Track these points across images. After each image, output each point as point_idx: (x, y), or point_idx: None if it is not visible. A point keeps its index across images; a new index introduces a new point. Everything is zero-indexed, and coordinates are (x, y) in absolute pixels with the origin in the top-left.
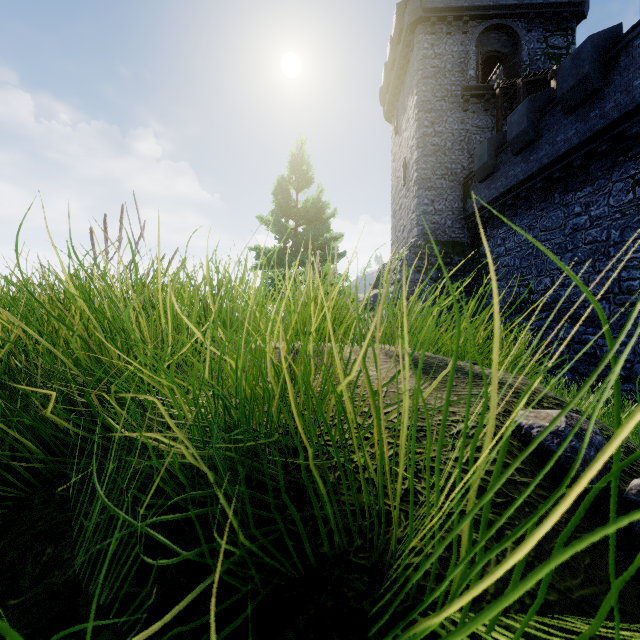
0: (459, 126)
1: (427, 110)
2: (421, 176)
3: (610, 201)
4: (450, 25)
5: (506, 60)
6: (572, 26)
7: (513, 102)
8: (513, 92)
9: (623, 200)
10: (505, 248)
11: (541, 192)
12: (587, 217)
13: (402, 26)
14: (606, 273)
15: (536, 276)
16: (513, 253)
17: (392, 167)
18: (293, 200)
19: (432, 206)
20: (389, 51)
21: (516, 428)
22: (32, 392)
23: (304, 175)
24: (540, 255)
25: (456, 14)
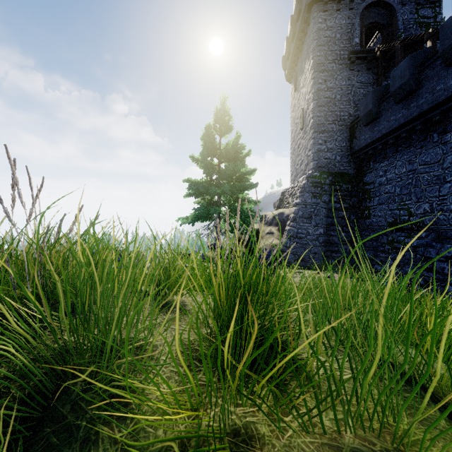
0: (346, 82)
1: (321, 70)
2: (316, 122)
3: None
4: (339, 3)
5: (384, 29)
6: None
7: (391, 61)
8: (391, 53)
9: None
10: (386, 178)
11: (420, 133)
12: None
13: (301, 7)
14: None
15: (415, 202)
16: (394, 182)
17: (292, 116)
18: (217, 143)
19: (325, 145)
20: (290, 27)
21: None
22: None
23: (225, 123)
24: (419, 185)
25: None
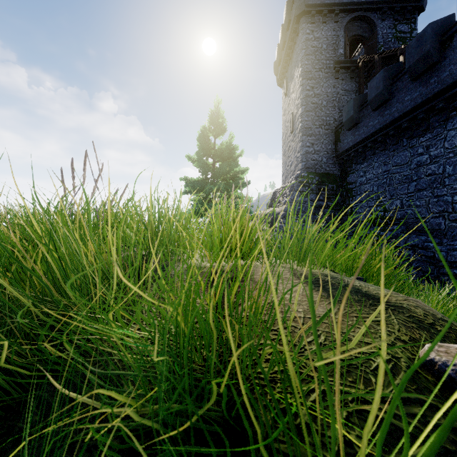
0: (332, 90)
1: (309, 78)
2: (304, 126)
3: (445, 144)
4: (325, 16)
5: (366, 41)
6: (414, 16)
7: (371, 72)
8: (371, 65)
9: (455, 144)
10: (366, 178)
11: (393, 137)
12: (428, 156)
13: (290, 17)
14: (442, 197)
15: (389, 199)
16: (372, 182)
17: (283, 119)
18: (212, 144)
19: (312, 148)
20: (281, 36)
21: (429, 362)
22: (5, 314)
23: (220, 125)
24: (392, 183)
25: (330, 8)
